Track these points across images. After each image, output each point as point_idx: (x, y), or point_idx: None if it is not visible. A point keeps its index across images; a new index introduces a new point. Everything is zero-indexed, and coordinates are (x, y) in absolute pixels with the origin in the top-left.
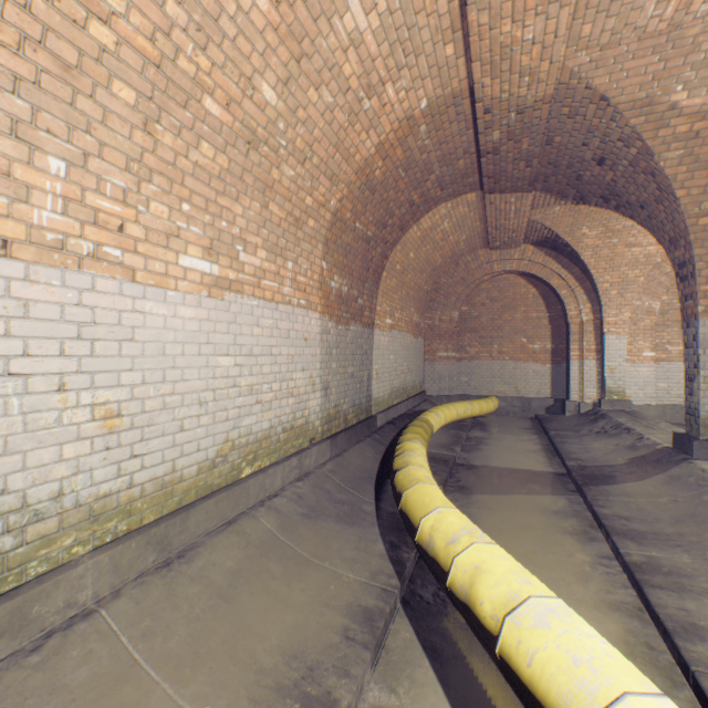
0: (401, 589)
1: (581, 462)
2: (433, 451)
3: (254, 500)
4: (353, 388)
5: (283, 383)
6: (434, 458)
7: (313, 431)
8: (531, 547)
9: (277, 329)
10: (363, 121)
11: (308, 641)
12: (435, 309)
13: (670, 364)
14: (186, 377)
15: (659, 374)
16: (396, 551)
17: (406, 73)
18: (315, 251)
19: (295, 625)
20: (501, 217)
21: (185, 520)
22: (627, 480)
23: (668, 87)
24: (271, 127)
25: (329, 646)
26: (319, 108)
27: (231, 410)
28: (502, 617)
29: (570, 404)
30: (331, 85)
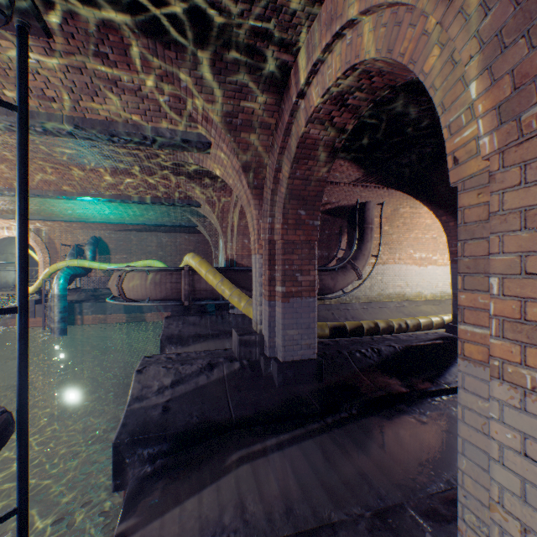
0: None
1: None
2: None
3: None
4: None
5: None
6: None
7: None
8: None
9: None
10: None
11: None
12: None
13: None
14: None
15: None
16: None
17: None
18: None
19: None
20: None
21: None
22: None
23: None
24: None
25: None
26: None
27: None
28: None
29: None
30: None
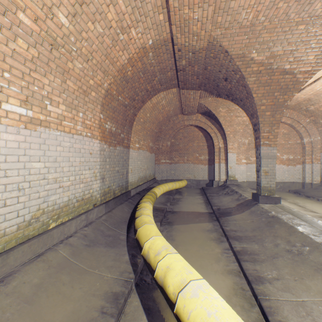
0: (135, 278)
1: (218, 207)
2: (157, 206)
3: (57, 240)
4: (118, 178)
5: (77, 176)
6: (157, 209)
7: (95, 200)
8: (197, 248)
9: (73, 147)
10: (120, 45)
11: (79, 319)
12: (160, 140)
13: (251, 165)
14: (8, 175)
15: (247, 169)
16: (134, 258)
17: (141, 25)
18: (96, 109)
19: (73, 311)
20: (187, 100)
21: (5, 259)
22: (236, 214)
23: (250, 51)
24: (66, 39)
25: (91, 320)
26: (95, 34)
27: (42, 192)
28: (177, 293)
29: (215, 182)
30: (101, 23)
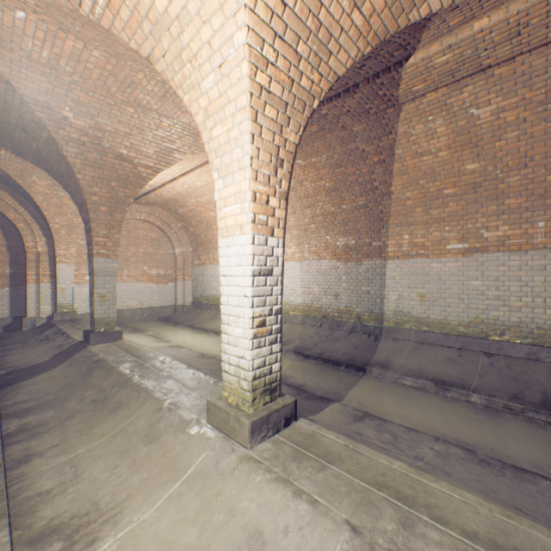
0: None
1: (13, 369)
2: None
3: None
4: None
5: None
6: None
7: None
8: None
9: None
10: None
11: None
12: None
13: None
14: None
15: None
16: None
17: None
18: None
19: None
20: None
21: None
22: (44, 372)
23: (61, 105)
24: None
25: None
26: None
27: None
28: None
29: (28, 320)
30: None
